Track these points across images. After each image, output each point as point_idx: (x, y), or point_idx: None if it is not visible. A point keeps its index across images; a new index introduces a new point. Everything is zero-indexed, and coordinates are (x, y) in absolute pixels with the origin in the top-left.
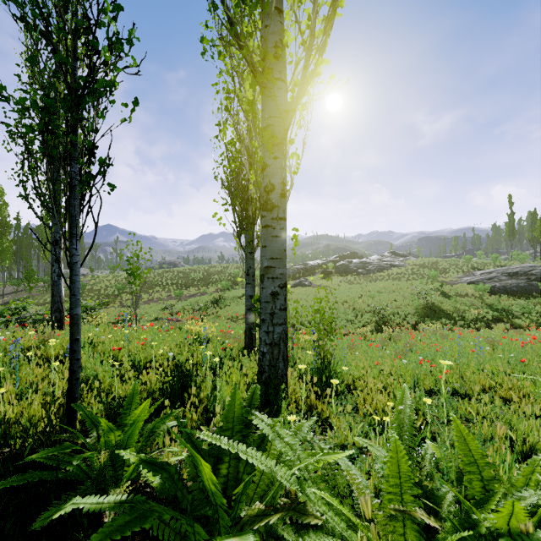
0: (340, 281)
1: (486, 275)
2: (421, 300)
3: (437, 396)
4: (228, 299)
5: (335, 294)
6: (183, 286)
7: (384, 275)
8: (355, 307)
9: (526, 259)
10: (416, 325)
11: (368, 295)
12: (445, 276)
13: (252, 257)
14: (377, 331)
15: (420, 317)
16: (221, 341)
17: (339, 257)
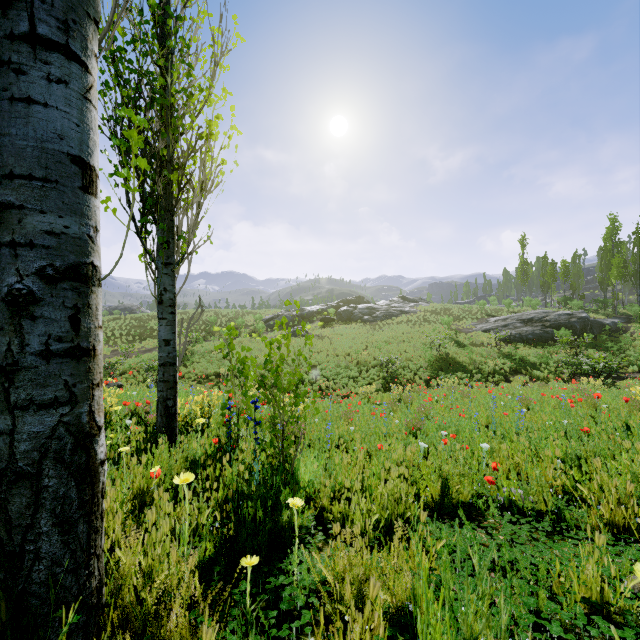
0: (342, 330)
1: (501, 322)
2: (434, 351)
3: (484, 517)
4: (198, 354)
5: (335, 346)
6: (137, 338)
7: (393, 322)
8: (359, 360)
9: (538, 304)
10: (429, 380)
11: (375, 346)
12: (458, 324)
13: (169, 272)
14: (385, 390)
15: (433, 371)
16: (123, 421)
17: (342, 302)
